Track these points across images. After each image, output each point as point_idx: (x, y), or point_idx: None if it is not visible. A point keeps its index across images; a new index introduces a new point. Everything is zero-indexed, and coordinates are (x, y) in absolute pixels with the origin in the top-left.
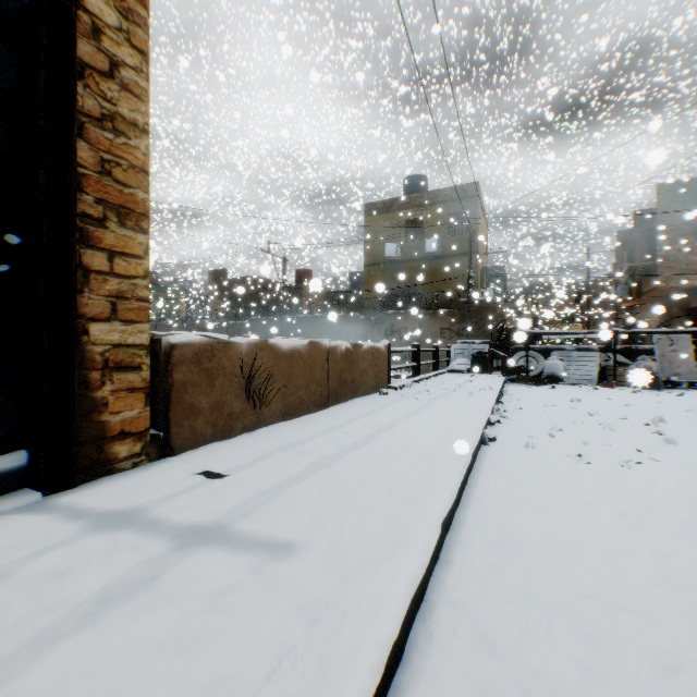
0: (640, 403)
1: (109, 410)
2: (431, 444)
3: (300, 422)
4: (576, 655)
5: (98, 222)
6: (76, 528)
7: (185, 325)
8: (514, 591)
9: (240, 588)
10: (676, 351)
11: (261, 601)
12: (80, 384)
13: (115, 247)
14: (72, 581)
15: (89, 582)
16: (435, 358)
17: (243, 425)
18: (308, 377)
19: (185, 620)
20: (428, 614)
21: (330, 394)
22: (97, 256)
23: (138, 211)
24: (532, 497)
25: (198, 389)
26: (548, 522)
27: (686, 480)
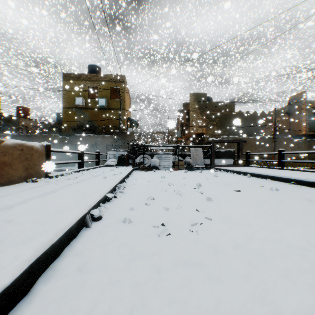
0: (189, 177)
1: None
2: None
3: None
4: None
5: None
6: None
7: None
8: None
9: None
10: (198, 155)
11: None
12: None
13: None
14: None
15: None
16: (97, 158)
17: None
18: None
19: None
20: None
21: None
22: None
23: None
24: None
25: None
26: None
27: (237, 240)
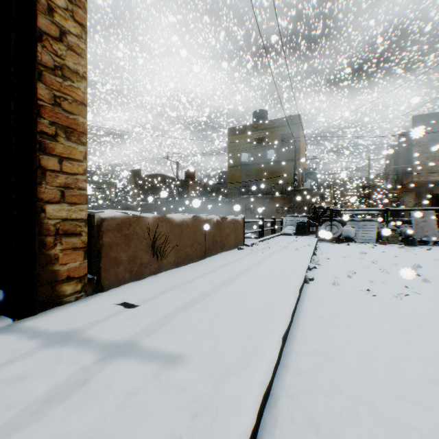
0: (404, 255)
1: (59, 262)
2: (272, 283)
3: (187, 268)
4: (376, 435)
5: (52, 137)
6: (34, 344)
7: (114, 204)
8: (331, 387)
9: (144, 390)
10: (426, 221)
11: (158, 400)
12: (39, 246)
13: (64, 154)
14: (27, 385)
15: (39, 385)
16: (273, 226)
17: (149, 270)
18: (192, 239)
19: (104, 415)
20: (273, 405)
21: (206, 250)
22: (51, 160)
23: (79, 130)
24: (339, 319)
25: (120, 247)
26: (351, 336)
27: (438, 307)
